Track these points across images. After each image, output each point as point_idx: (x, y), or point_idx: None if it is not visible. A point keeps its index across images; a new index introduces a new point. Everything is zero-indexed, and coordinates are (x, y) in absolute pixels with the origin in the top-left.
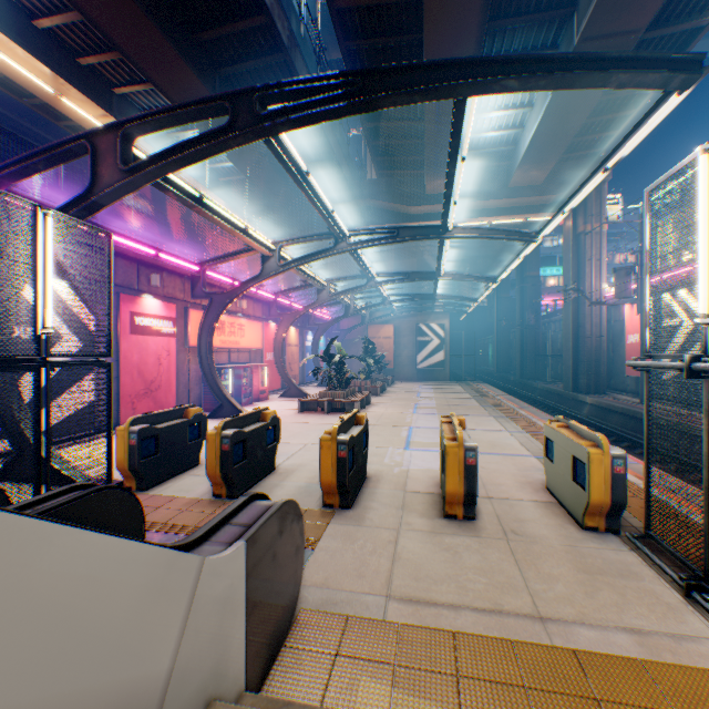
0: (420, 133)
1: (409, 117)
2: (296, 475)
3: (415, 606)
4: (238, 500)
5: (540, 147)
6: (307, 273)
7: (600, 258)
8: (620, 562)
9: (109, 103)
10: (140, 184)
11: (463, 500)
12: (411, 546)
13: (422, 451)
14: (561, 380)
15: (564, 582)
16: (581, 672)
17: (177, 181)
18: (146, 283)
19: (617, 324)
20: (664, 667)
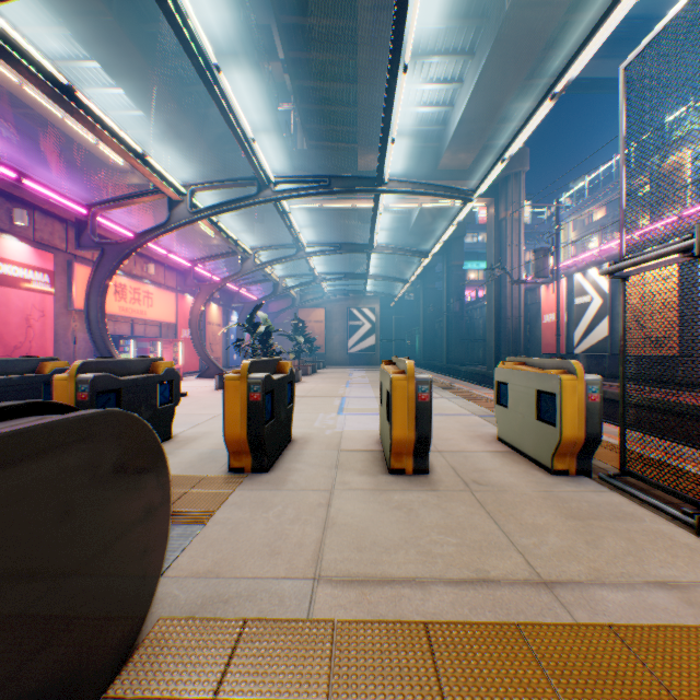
0: (353, 100)
1: (341, 80)
2: (199, 442)
3: (361, 589)
4: None
5: (469, 127)
6: (228, 235)
7: (520, 244)
8: (609, 503)
9: None
10: None
11: (414, 448)
12: (350, 508)
13: (358, 415)
14: (483, 364)
15: (556, 532)
16: (638, 664)
17: (29, 48)
18: (7, 219)
19: (534, 306)
20: None
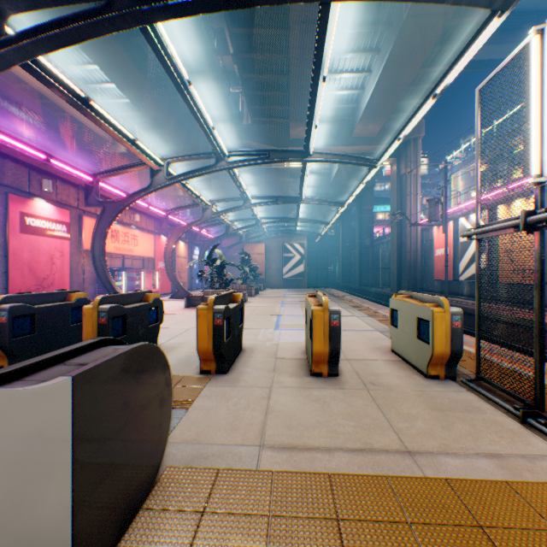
0: (286, 87)
1: (277, 72)
2: (177, 351)
3: (289, 453)
4: (83, 342)
5: (376, 105)
6: (193, 192)
7: (417, 194)
8: (464, 400)
9: None
10: (12, 61)
11: (328, 359)
12: (283, 400)
13: (290, 330)
14: (388, 286)
15: (422, 419)
16: (458, 501)
17: (60, 75)
18: (38, 187)
19: (428, 242)
20: (529, 486)
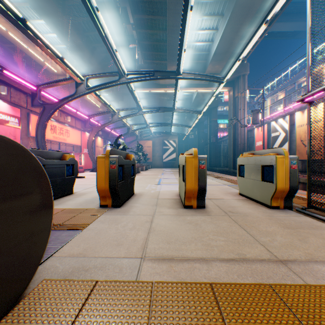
0: (165, 39)
1: (159, 29)
2: (86, 195)
3: (169, 264)
4: None
5: (220, 52)
6: (105, 102)
7: (245, 108)
8: (306, 221)
9: None
10: None
11: (197, 194)
12: (163, 223)
13: (167, 185)
14: (226, 166)
15: (280, 235)
16: None
17: None
18: None
19: (251, 138)
20: None
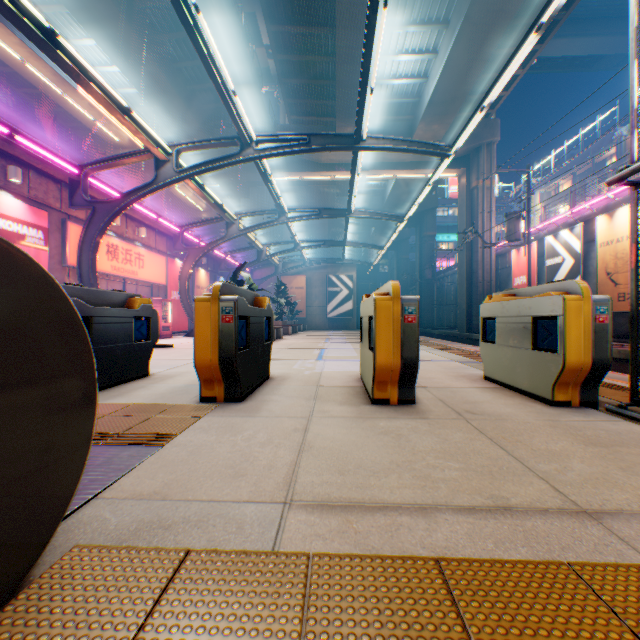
0: (331, 74)
1: (321, 53)
2: (175, 379)
3: (344, 516)
4: None
5: (442, 97)
6: (214, 199)
7: (491, 211)
8: (630, 432)
9: None
10: None
11: (399, 377)
12: (329, 433)
13: (337, 360)
14: (454, 327)
15: (579, 458)
16: None
17: None
18: (2, 176)
19: (504, 271)
20: None
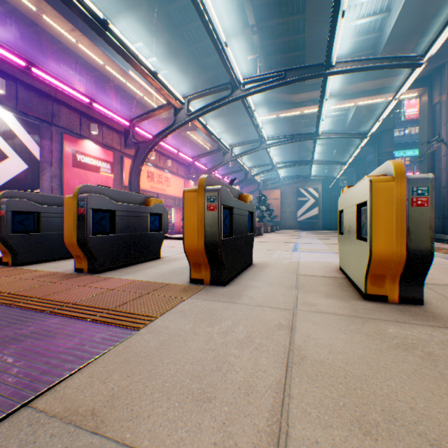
0: (301, 29)
1: (293, 13)
2: (177, 262)
3: None
4: None
5: (404, 25)
6: (213, 135)
7: None
8: None
9: (75, 20)
10: None
11: (401, 271)
12: (323, 337)
13: (311, 252)
14: None
15: None
16: None
17: None
18: (87, 131)
19: None
20: None
